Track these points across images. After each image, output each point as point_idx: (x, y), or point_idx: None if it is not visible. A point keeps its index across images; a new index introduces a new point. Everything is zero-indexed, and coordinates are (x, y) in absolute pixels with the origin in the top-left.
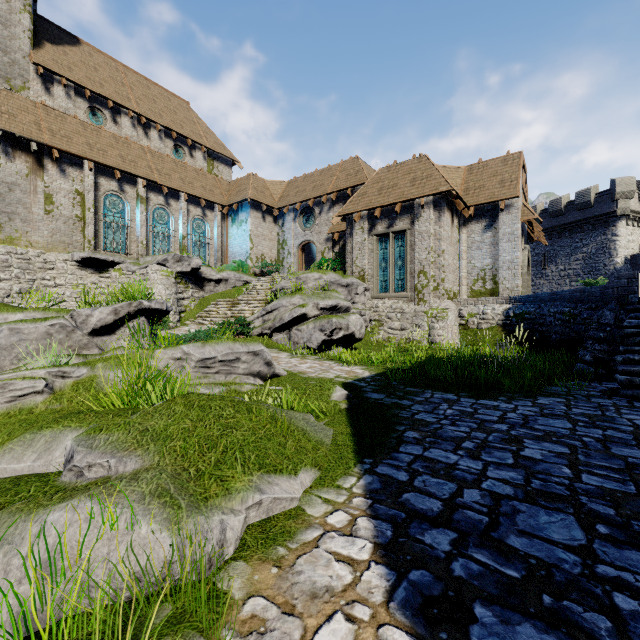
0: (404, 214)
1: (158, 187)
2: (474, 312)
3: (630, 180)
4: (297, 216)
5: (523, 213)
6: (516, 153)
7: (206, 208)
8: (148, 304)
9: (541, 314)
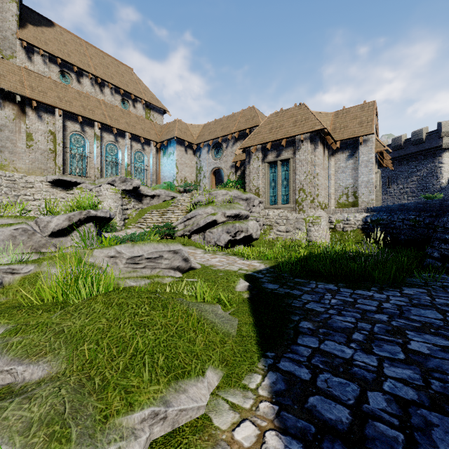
0: (288, 147)
1: (109, 129)
2: (340, 219)
3: None
4: (210, 149)
5: (376, 146)
6: (371, 102)
7: (144, 144)
8: (95, 213)
9: (392, 220)
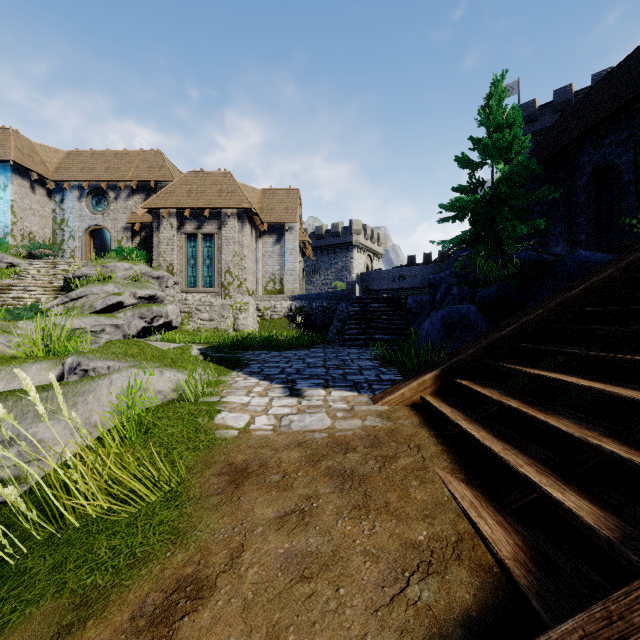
0: (212, 219)
1: None
2: (268, 306)
3: (360, 222)
4: (84, 196)
5: (300, 235)
6: (296, 189)
7: None
8: None
9: (311, 308)
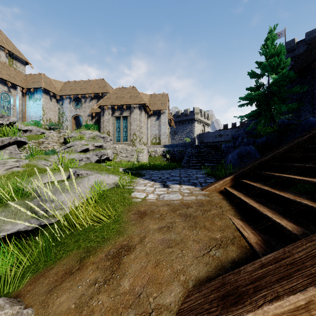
0: (127, 110)
1: None
2: (153, 150)
3: (198, 108)
4: (71, 101)
5: (168, 116)
6: (166, 93)
7: (11, 87)
8: (20, 139)
9: (173, 151)
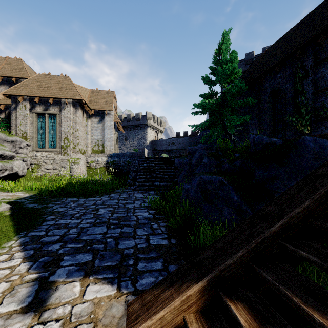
0: (55, 105)
1: None
2: (93, 160)
3: (151, 113)
4: None
5: (115, 118)
6: (112, 91)
7: None
8: None
9: (120, 161)
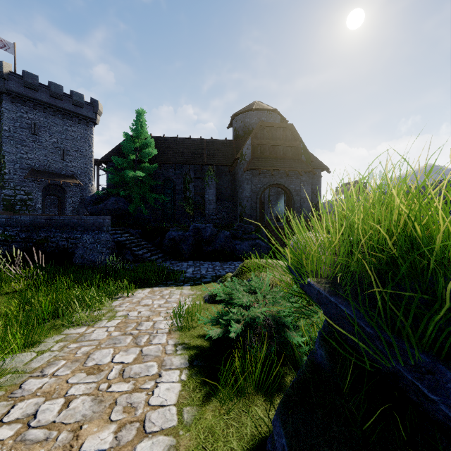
0: None
1: None
2: None
3: None
4: None
5: None
6: None
7: None
8: None
9: None
